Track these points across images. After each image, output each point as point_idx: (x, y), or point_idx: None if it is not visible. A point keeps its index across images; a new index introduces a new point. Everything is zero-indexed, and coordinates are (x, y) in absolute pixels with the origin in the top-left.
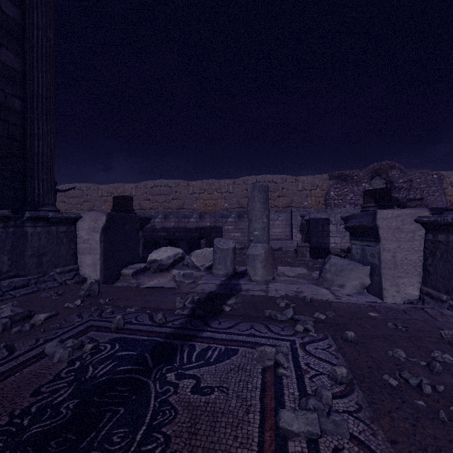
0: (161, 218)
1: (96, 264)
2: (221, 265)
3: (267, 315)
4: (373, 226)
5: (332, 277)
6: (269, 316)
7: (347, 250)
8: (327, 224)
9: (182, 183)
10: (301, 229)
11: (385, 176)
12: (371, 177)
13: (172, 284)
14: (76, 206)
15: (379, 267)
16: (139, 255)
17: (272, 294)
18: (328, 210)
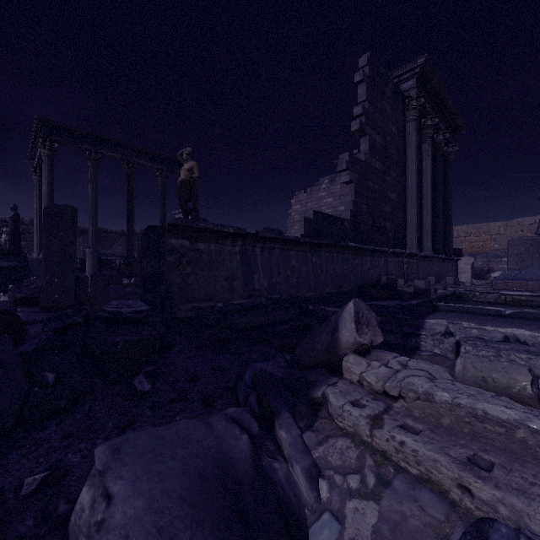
0: None
1: (468, 277)
2: None
3: None
4: None
5: None
6: None
7: None
8: None
9: None
10: None
11: None
12: None
13: None
14: None
15: None
16: None
17: None
18: None
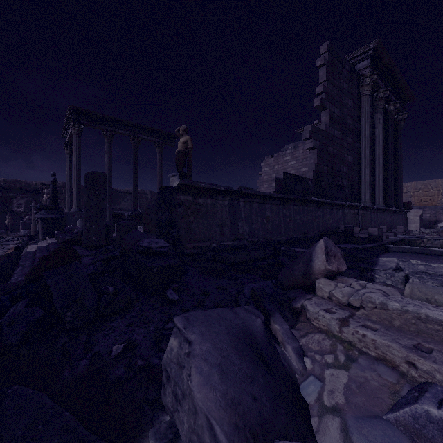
0: None
1: (417, 227)
2: None
3: None
4: None
5: None
6: None
7: None
8: None
9: None
10: None
11: None
12: None
13: None
14: None
15: None
16: None
17: None
18: None
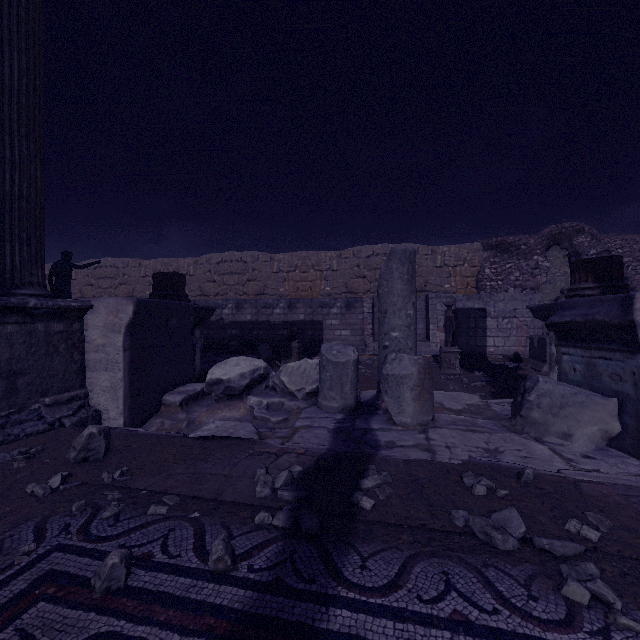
0: (231, 308)
1: (117, 388)
2: (334, 390)
3: (461, 525)
4: (623, 324)
5: (544, 418)
6: (464, 527)
7: (514, 357)
8: (482, 316)
9: (263, 257)
10: (446, 325)
11: (568, 245)
12: (546, 246)
13: (248, 430)
14: (109, 291)
15: (636, 400)
16: (194, 368)
17: (445, 459)
18: (484, 296)
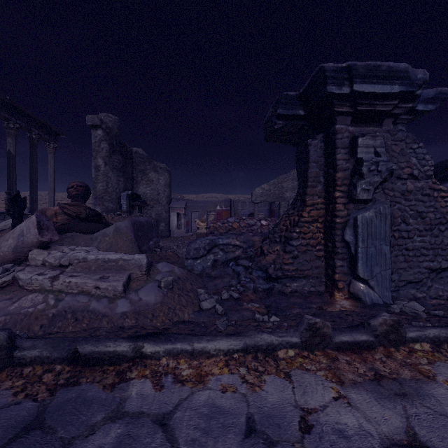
0: None
1: None
2: None
3: None
4: None
5: None
6: None
7: None
8: None
9: None
10: None
11: None
12: None
13: None
14: None
15: None
16: None
17: None
18: None
